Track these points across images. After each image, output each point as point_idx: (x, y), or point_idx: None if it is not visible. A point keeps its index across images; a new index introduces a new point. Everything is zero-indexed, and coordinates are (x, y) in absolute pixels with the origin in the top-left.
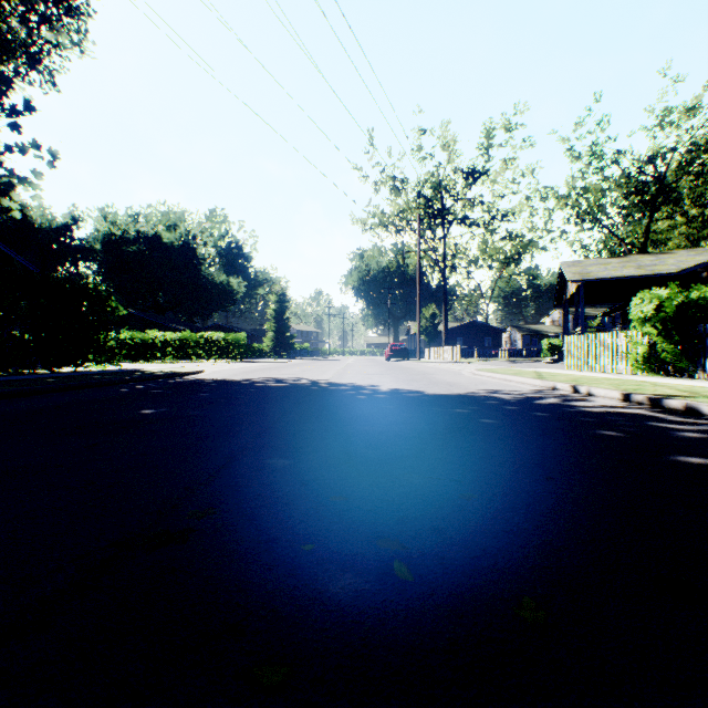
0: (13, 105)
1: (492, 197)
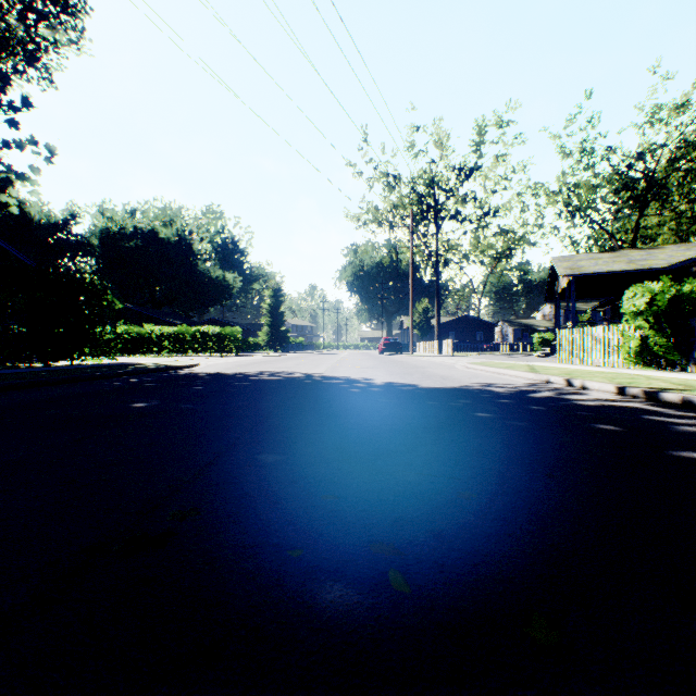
0: (11, 102)
1: (484, 193)
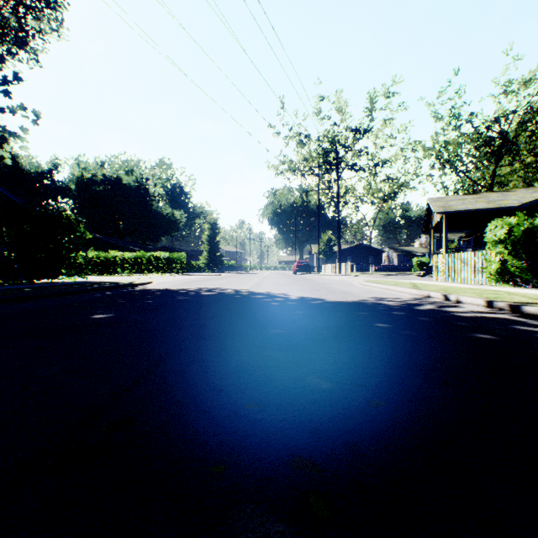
0: (5, 76)
1: (375, 149)
